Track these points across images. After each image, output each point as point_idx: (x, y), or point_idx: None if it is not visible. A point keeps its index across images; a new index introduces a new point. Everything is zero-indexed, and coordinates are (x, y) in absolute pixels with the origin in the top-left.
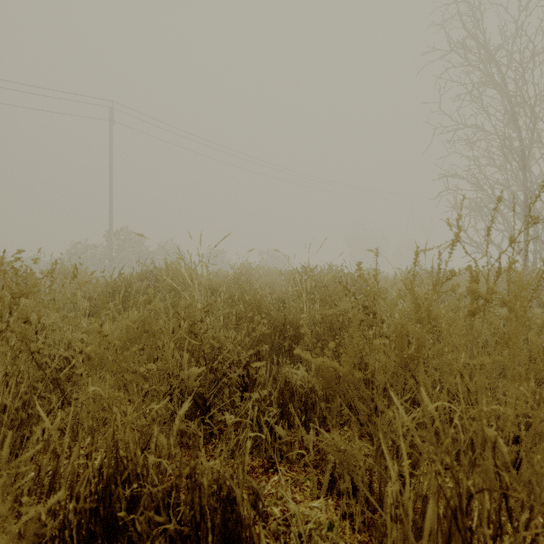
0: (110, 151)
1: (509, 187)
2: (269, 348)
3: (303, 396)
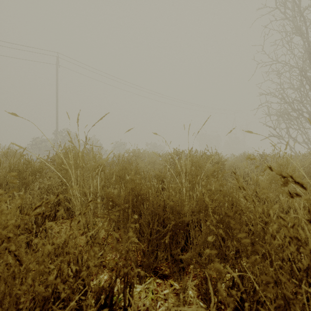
0: (56, 83)
1: (302, 102)
2: (142, 274)
3: None
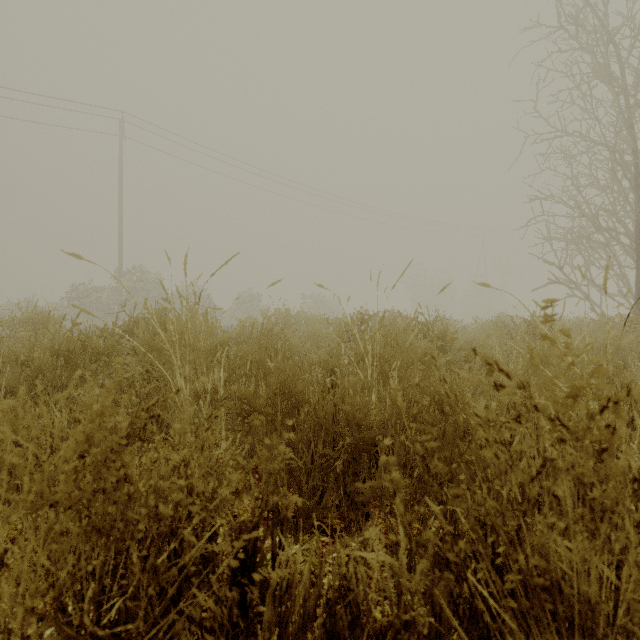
0: (119, 173)
1: (616, 213)
2: (300, 503)
3: (386, 639)
